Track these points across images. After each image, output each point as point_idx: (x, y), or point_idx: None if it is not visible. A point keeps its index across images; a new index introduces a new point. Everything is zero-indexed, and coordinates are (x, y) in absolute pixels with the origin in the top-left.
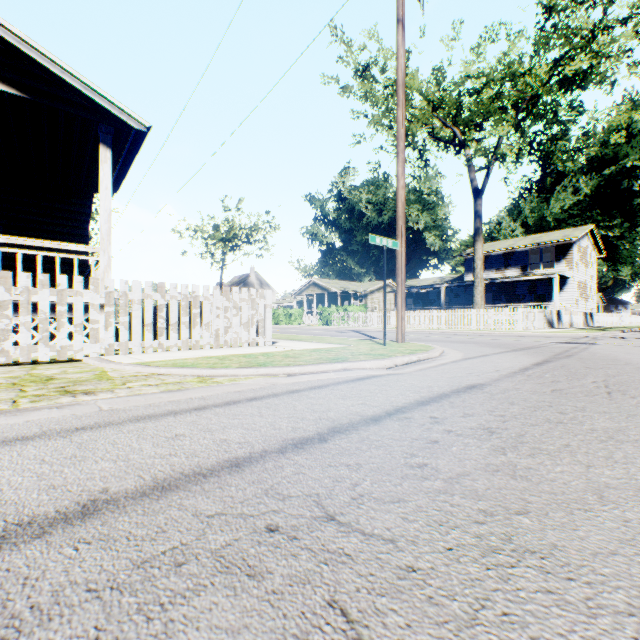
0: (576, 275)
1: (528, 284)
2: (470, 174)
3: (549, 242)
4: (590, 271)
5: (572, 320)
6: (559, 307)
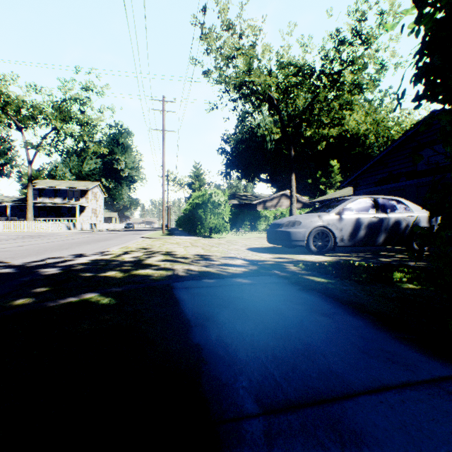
0: (91, 205)
1: (68, 207)
2: (26, 150)
3: (78, 188)
4: (101, 203)
5: (84, 226)
6: (81, 220)
